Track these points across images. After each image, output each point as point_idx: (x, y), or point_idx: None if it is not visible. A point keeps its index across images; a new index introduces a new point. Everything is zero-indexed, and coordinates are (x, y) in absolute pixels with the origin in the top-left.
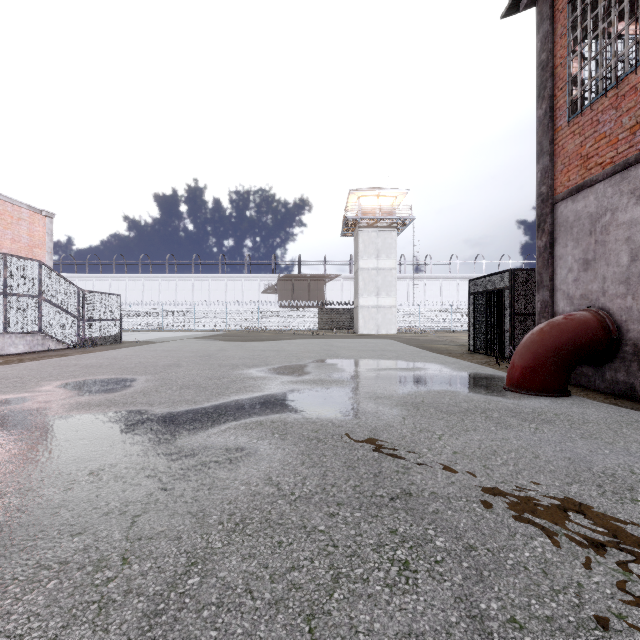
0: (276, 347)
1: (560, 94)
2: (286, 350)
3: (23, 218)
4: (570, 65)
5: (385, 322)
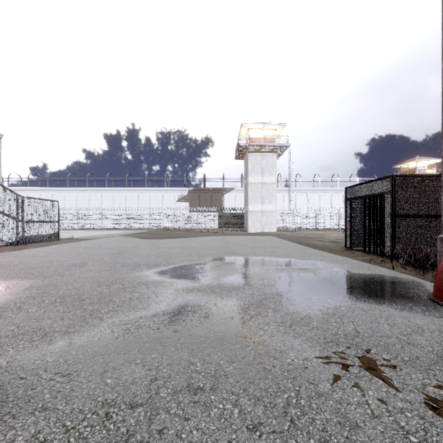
0: (182, 244)
1: None
2: (190, 247)
3: None
4: None
5: (268, 223)
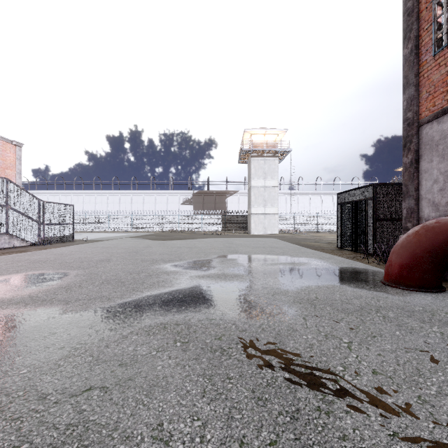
0: (190, 244)
1: (425, 33)
2: (197, 247)
3: None
4: (436, 7)
5: (270, 225)
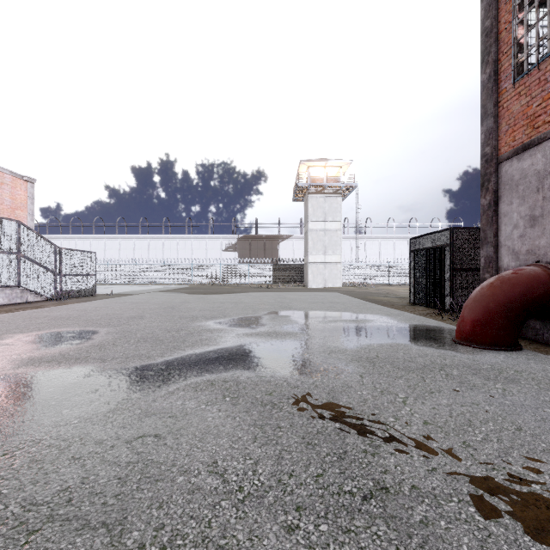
0: (234, 299)
1: (505, 58)
2: (243, 302)
3: (6, 183)
4: (515, 29)
5: (331, 277)
